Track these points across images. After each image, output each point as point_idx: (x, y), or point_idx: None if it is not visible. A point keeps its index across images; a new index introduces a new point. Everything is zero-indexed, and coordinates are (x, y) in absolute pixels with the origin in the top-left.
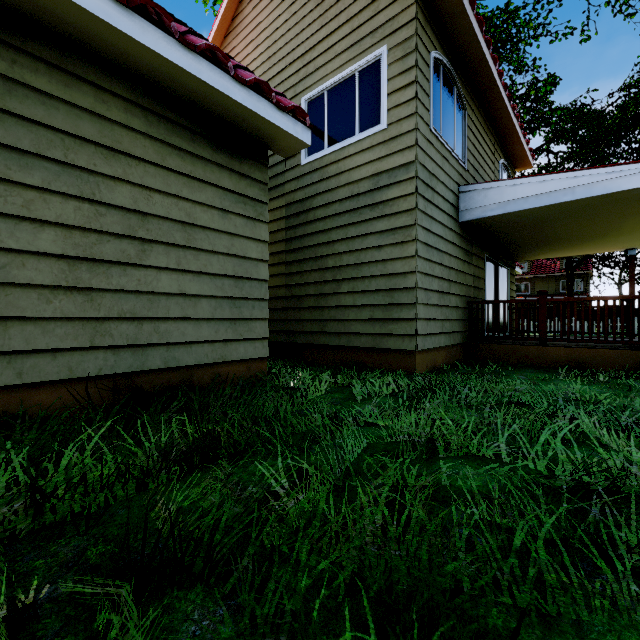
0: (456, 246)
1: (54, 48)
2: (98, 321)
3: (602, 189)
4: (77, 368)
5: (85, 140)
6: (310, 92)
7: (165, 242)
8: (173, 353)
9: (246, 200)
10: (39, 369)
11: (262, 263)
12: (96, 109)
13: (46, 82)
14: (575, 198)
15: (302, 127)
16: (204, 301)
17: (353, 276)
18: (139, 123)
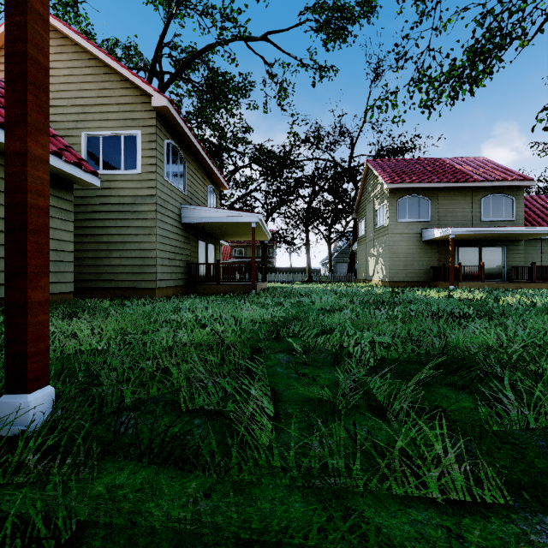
0: (180, 235)
1: None
2: None
3: (236, 220)
4: None
5: None
6: (89, 132)
7: None
8: None
9: (62, 210)
10: None
11: (70, 243)
12: None
13: None
14: (228, 221)
15: (96, 178)
16: None
17: (120, 248)
18: None
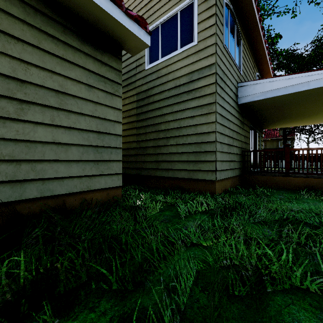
0: (236, 118)
1: None
2: None
3: None
4: None
5: None
6: (150, 26)
7: (41, 104)
8: (48, 185)
9: (106, 80)
10: None
11: (117, 123)
12: None
13: None
14: (310, 88)
15: (144, 32)
16: (74, 148)
17: (176, 135)
18: (17, 11)
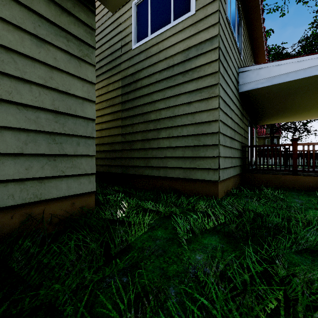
0: (237, 108)
1: None
2: None
3: None
4: None
5: None
6: None
7: None
8: None
9: (69, 37)
10: None
11: (88, 102)
12: None
13: None
14: None
15: None
16: (8, 134)
17: (169, 125)
18: None
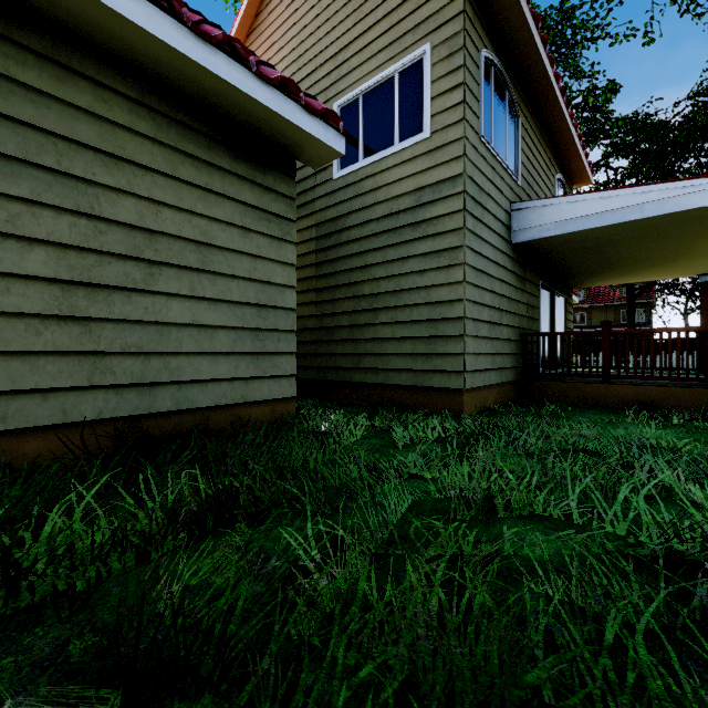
0: (508, 271)
1: (45, 36)
2: (97, 356)
3: (675, 206)
4: (72, 411)
5: (82, 145)
6: (343, 97)
7: (176, 265)
8: (186, 393)
9: (270, 217)
10: (27, 412)
11: (289, 289)
12: (95, 109)
13: (35, 76)
14: (644, 216)
15: (335, 133)
16: (222, 333)
17: (392, 305)
18: (146, 126)
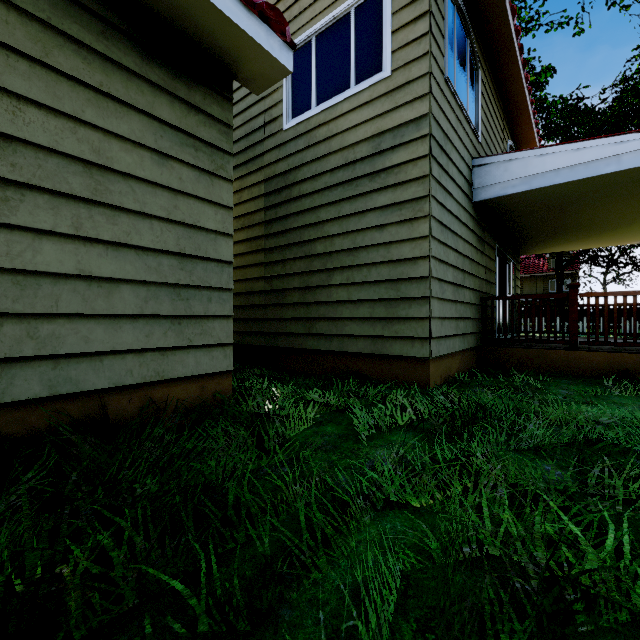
0: (470, 230)
1: None
2: None
3: None
4: None
5: None
6: (294, 40)
7: (51, 190)
8: (66, 371)
9: (198, 144)
10: None
11: (223, 237)
12: None
13: None
14: (621, 168)
15: (280, 42)
16: (126, 288)
17: (348, 264)
18: None
